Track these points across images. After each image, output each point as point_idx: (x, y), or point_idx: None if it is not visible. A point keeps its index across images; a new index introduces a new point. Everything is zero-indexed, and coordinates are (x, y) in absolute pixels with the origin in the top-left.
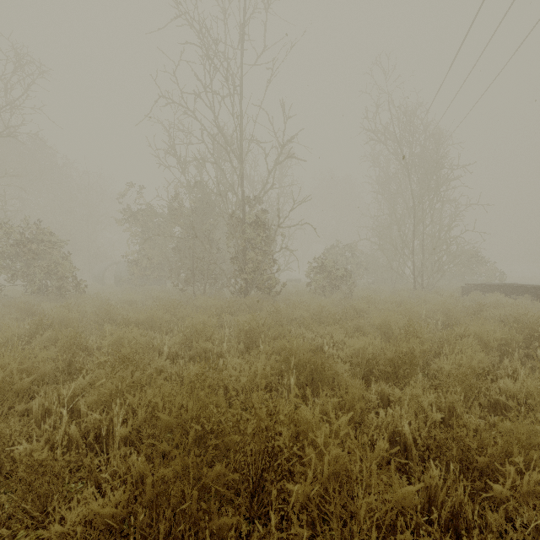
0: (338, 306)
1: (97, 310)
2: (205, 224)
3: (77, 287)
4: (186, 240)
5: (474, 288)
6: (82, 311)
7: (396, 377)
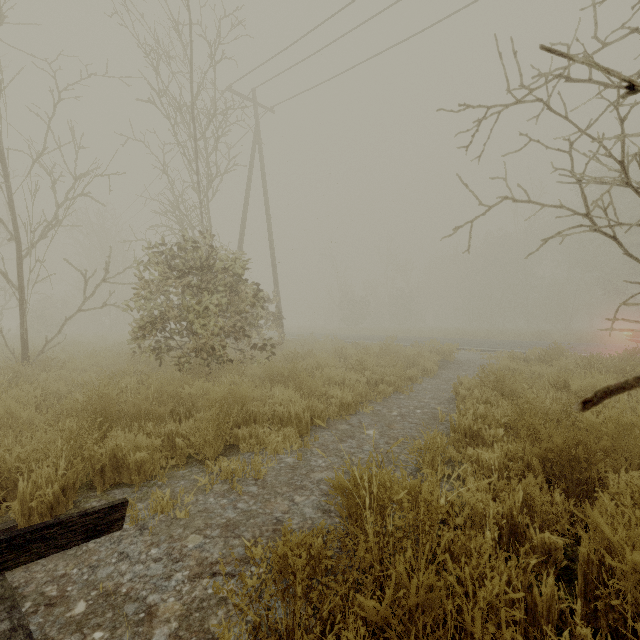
0: None
1: None
2: None
3: None
4: None
5: None
6: None
7: None
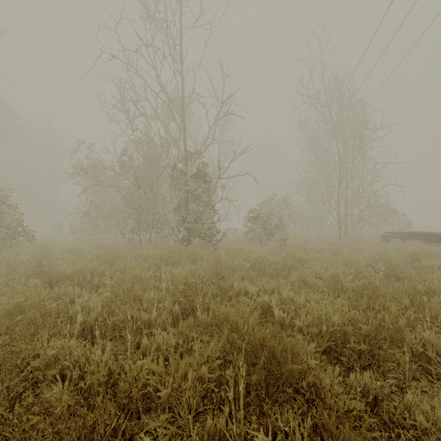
0: (276, 254)
1: (32, 261)
2: (150, 177)
3: (25, 236)
4: (134, 192)
5: (392, 236)
6: (18, 262)
7: (371, 355)
